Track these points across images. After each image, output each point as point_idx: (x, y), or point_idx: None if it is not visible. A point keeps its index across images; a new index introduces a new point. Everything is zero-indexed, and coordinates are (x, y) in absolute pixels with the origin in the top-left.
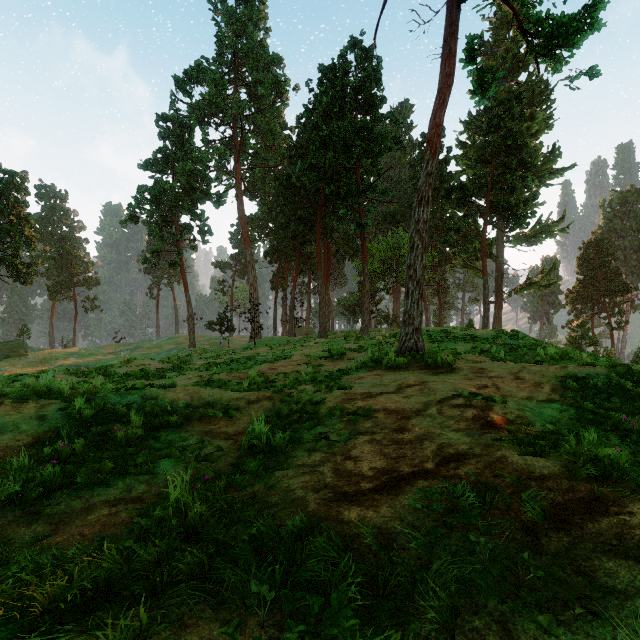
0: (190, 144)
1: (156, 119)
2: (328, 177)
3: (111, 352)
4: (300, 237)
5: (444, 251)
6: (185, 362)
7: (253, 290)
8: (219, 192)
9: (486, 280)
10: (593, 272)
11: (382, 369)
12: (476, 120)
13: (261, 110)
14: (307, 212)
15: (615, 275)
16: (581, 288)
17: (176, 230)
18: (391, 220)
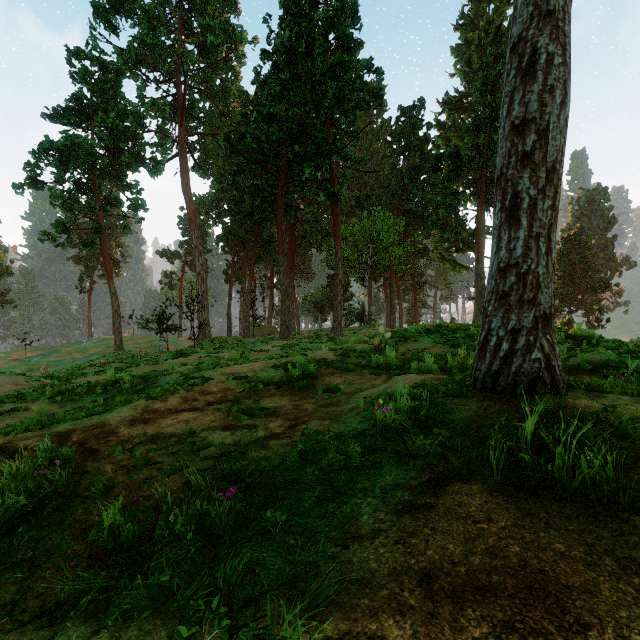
0: (115, 92)
1: (67, 55)
2: (292, 137)
3: (16, 358)
4: (257, 214)
5: (421, 242)
6: (67, 379)
7: (201, 281)
8: (155, 157)
9: (482, 268)
10: (571, 268)
11: (488, 482)
12: (455, 100)
13: (211, 64)
14: (266, 184)
15: (593, 271)
16: (560, 284)
17: (96, 201)
18: (364, 204)
